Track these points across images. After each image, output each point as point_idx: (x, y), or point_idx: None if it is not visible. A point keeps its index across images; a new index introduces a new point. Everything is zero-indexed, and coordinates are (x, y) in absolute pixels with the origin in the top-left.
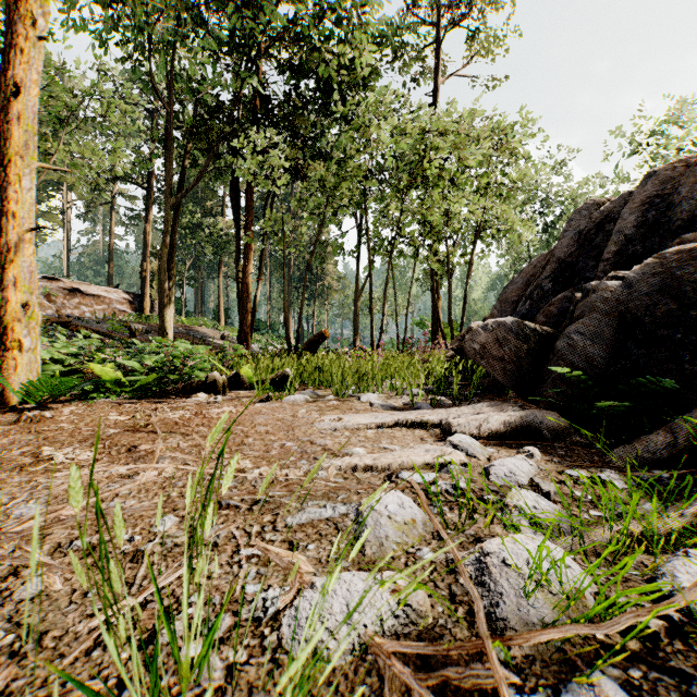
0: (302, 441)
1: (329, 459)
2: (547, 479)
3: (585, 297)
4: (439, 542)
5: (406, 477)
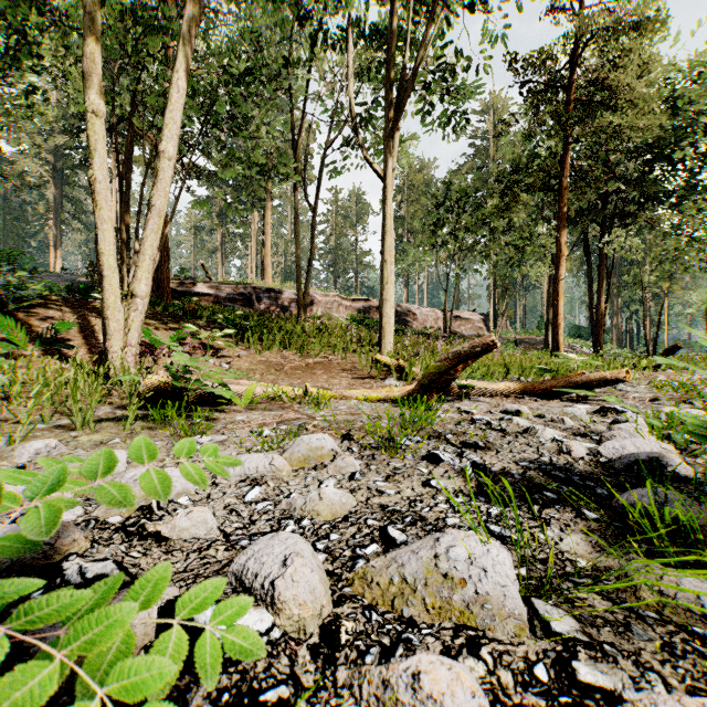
0: None
1: None
2: None
3: None
4: None
5: None
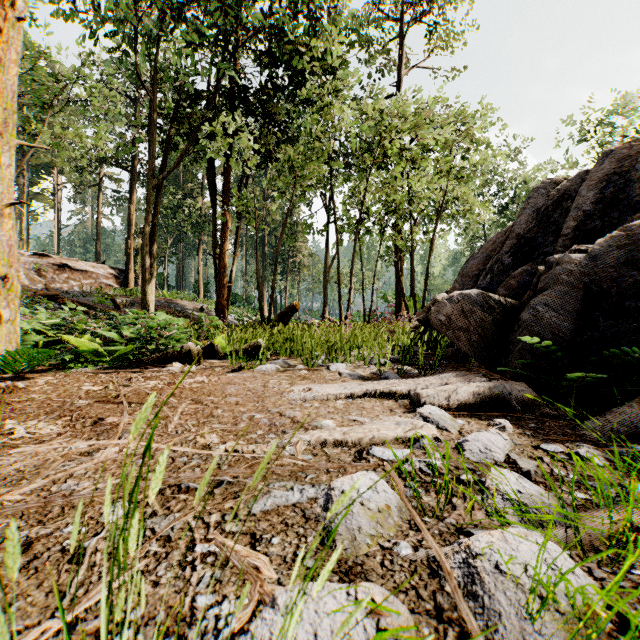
0: (271, 413)
1: (298, 432)
2: (523, 455)
3: (548, 270)
4: (417, 534)
5: (378, 453)
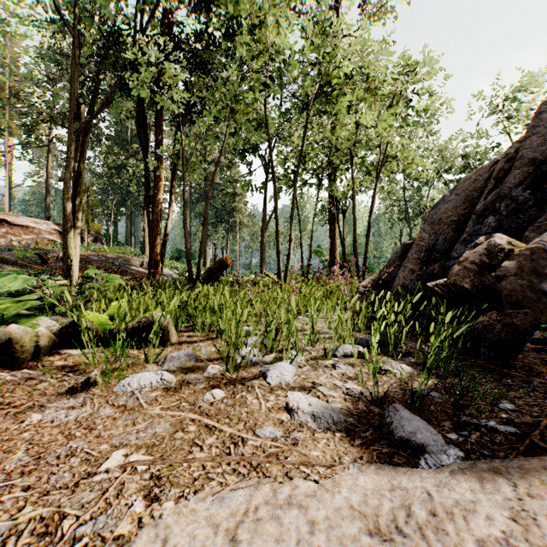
0: None
1: None
2: None
3: None
4: None
5: None
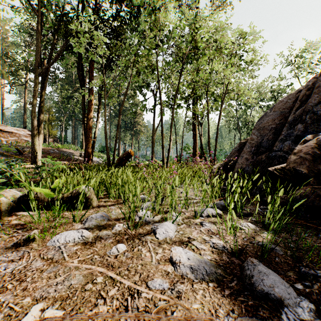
0: None
1: None
2: None
3: None
4: None
5: None
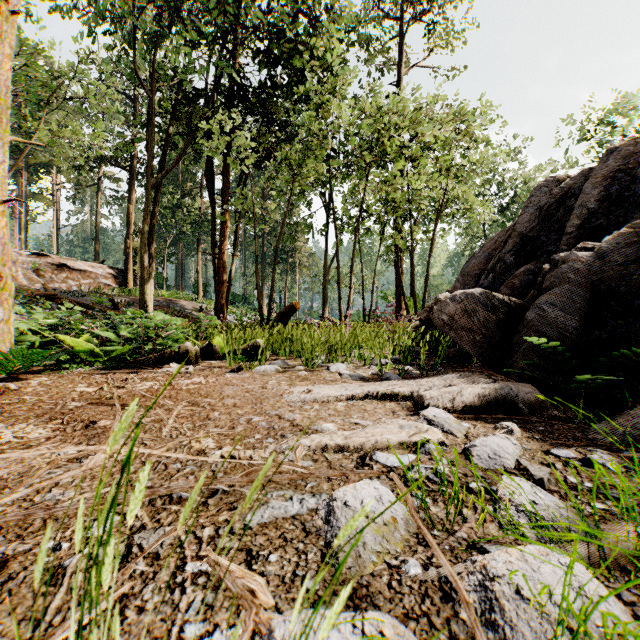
0: (269, 415)
1: (297, 436)
2: (534, 461)
3: (553, 269)
4: (426, 550)
5: (381, 459)
